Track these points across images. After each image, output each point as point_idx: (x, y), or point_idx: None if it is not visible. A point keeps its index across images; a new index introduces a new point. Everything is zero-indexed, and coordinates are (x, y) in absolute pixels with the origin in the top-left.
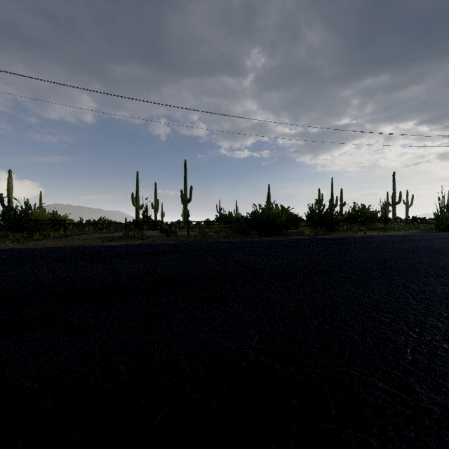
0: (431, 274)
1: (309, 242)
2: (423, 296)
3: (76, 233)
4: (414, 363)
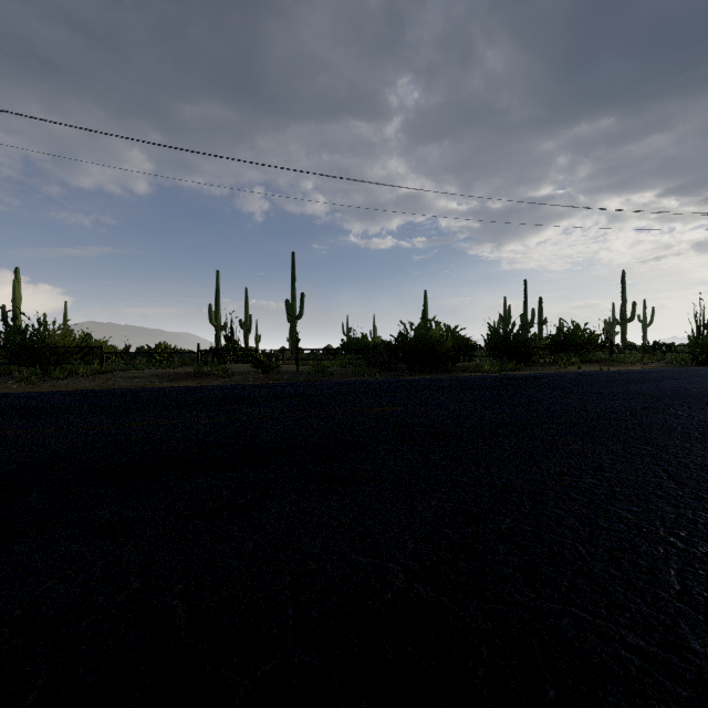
0: (693, 436)
1: (491, 382)
2: (685, 473)
3: (119, 369)
4: (686, 595)
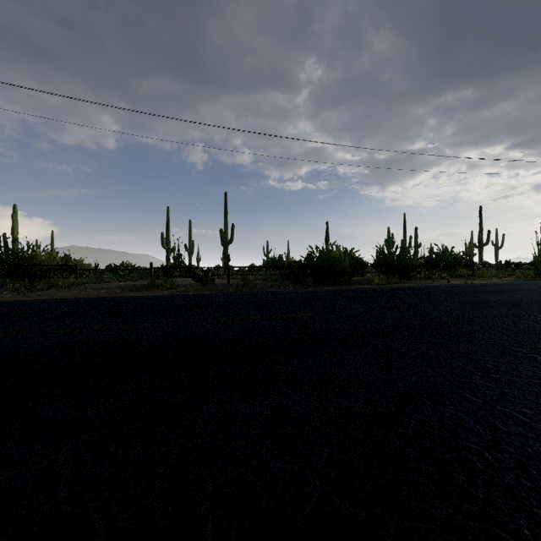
0: None
1: (381, 293)
2: None
3: (91, 282)
4: None
